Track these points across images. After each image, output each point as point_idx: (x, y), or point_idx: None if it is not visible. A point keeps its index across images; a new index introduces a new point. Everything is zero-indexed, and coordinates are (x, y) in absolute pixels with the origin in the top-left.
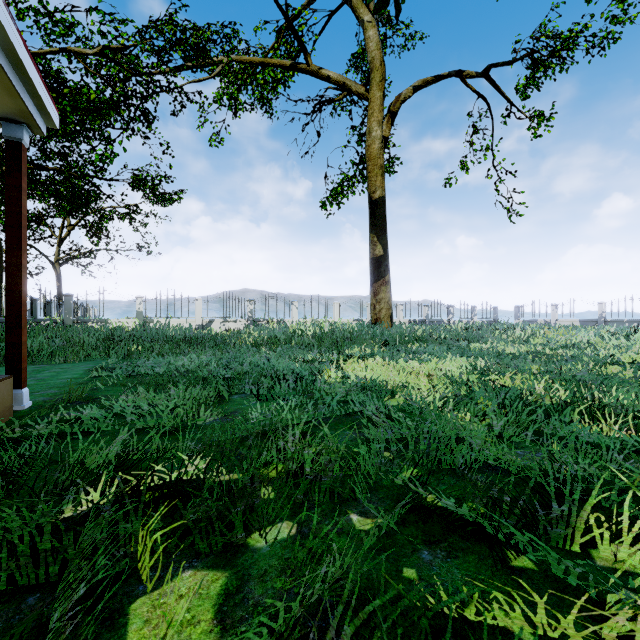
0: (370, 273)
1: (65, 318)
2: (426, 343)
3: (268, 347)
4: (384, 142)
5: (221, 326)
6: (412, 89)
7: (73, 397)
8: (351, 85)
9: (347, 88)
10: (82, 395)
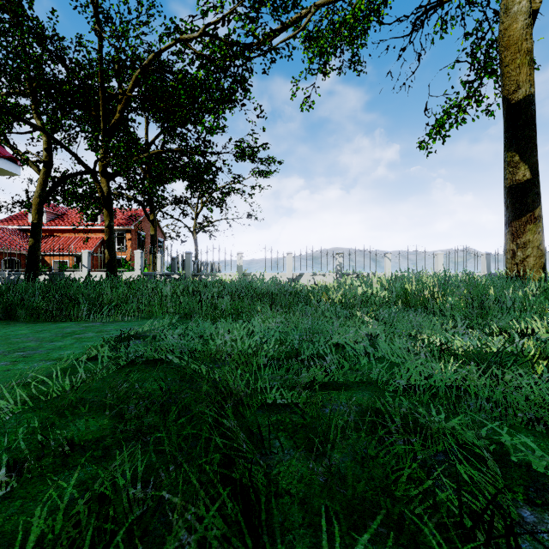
0: (505, 208)
1: (186, 272)
2: None
3: (364, 310)
4: (531, 17)
5: (310, 279)
6: None
7: None
8: None
9: None
10: None
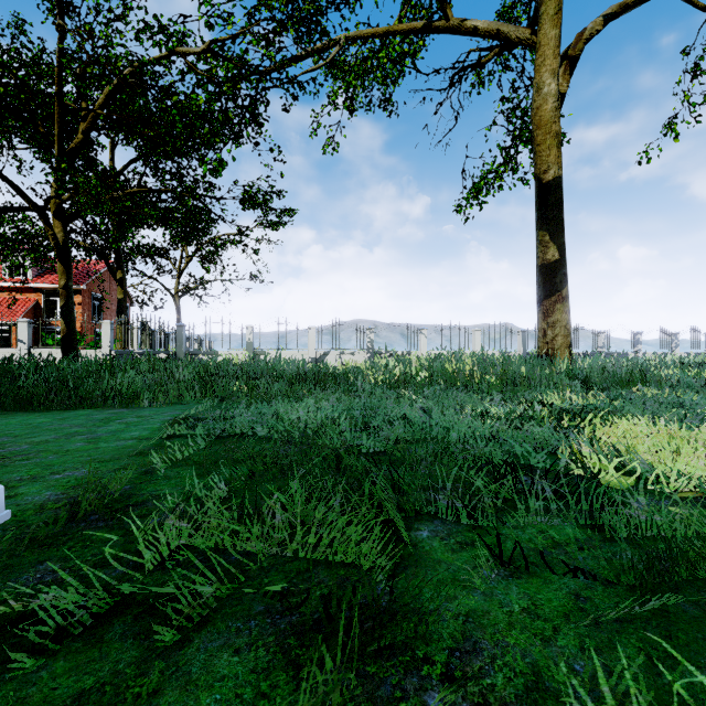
0: (537, 286)
1: (177, 350)
2: (656, 387)
3: (410, 389)
4: (560, 100)
5: (337, 359)
6: (602, 20)
7: (85, 505)
8: (509, 31)
9: (503, 37)
10: (112, 494)
